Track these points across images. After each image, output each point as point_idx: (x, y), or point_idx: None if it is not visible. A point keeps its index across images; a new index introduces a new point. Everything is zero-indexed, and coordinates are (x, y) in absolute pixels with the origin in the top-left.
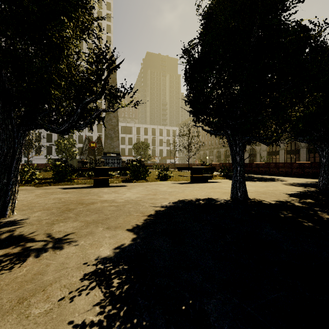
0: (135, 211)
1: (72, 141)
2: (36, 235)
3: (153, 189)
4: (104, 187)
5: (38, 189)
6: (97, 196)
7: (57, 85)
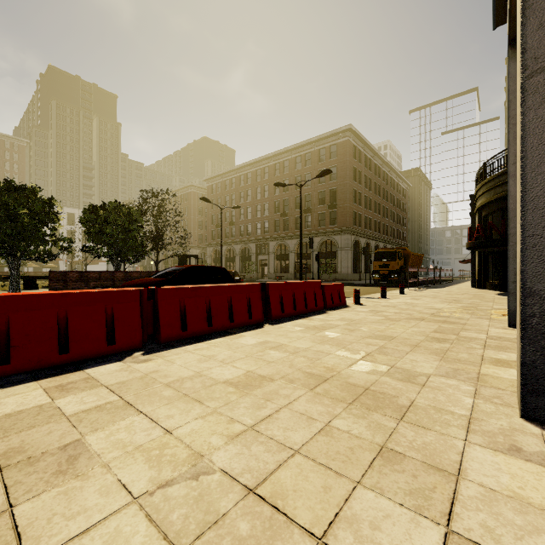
0: None
1: None
2: None
3: None
4: None
5: None
6: None
7: None
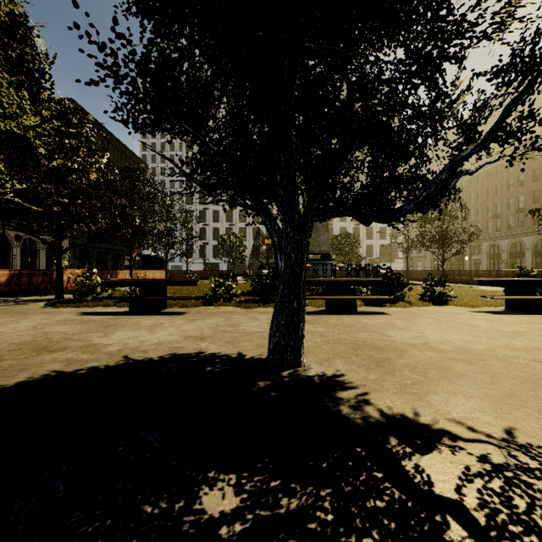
0: (539, 379)
1: (240, 236)
2: (434, 420)
3: (462, 325)
4: (350, 314)
5: (253, 312)
6: (377, 333)
7: (409, 131)
